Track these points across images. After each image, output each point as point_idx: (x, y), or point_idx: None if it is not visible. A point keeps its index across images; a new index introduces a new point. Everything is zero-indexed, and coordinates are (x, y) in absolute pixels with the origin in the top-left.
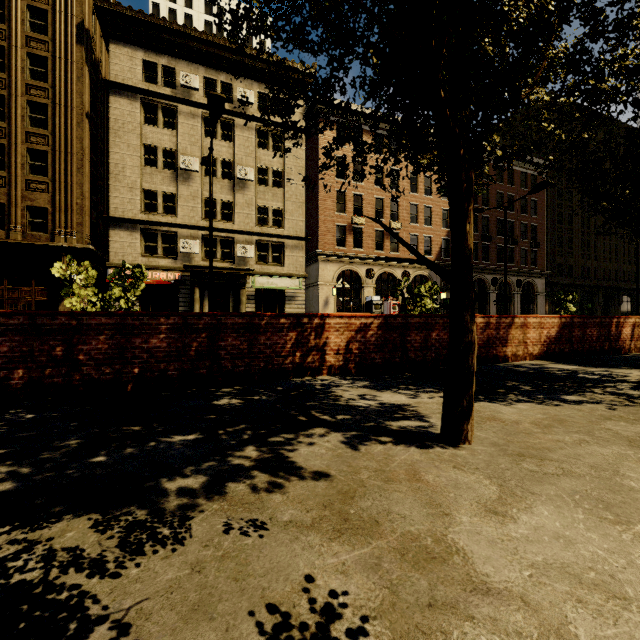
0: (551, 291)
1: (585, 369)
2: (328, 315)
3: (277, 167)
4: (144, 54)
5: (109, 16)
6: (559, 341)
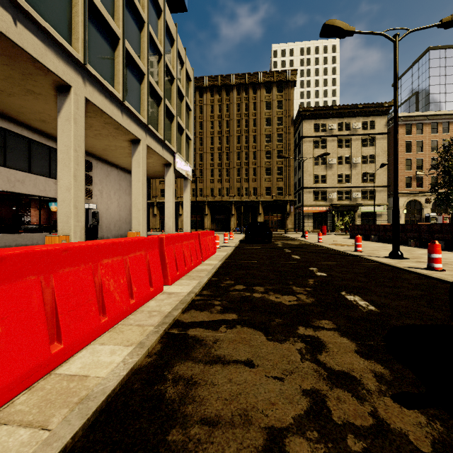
0: None
1: None
2: None
3: (371, 154)
4: (314, 121)
5: (303, 112)
6: None
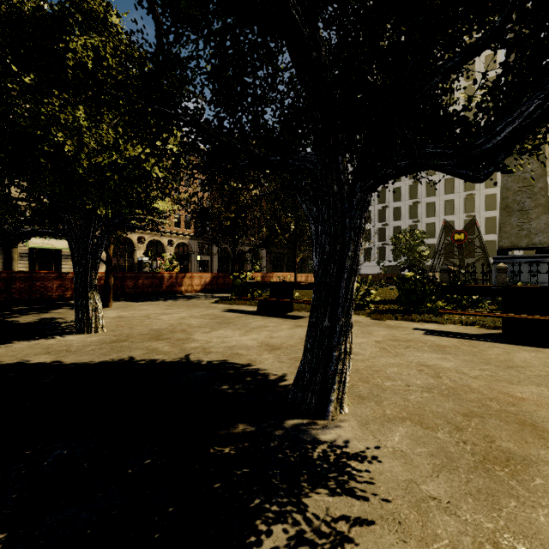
0: (270, 257)
1: (206, 294)
2: None
3: None
4: None
5: None
6: (211, 284)
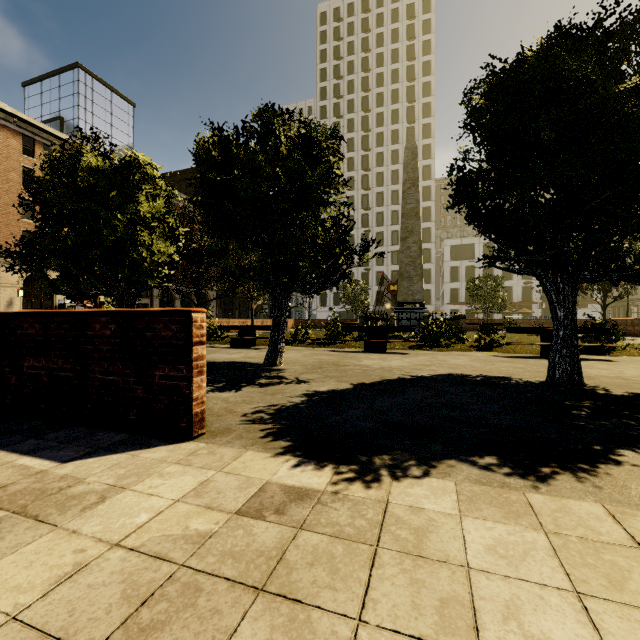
0: (220, 300)
1: None
2: None
3: None
4: None
5: None
6: None
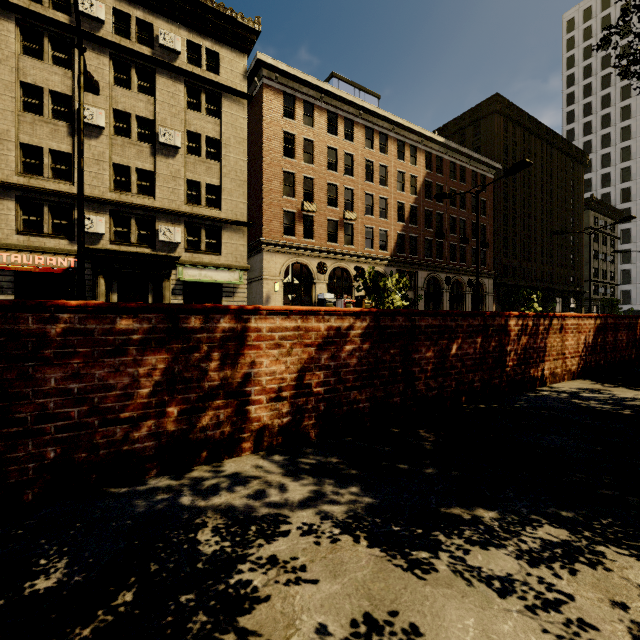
0: (498, 291)
1: None
2: (255, 310)
3: (212, 135)
4: None
5: None
6: (595, 350)
